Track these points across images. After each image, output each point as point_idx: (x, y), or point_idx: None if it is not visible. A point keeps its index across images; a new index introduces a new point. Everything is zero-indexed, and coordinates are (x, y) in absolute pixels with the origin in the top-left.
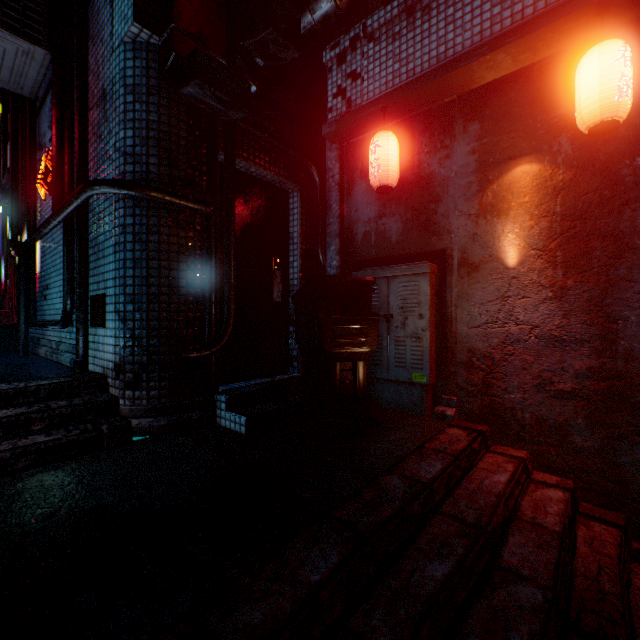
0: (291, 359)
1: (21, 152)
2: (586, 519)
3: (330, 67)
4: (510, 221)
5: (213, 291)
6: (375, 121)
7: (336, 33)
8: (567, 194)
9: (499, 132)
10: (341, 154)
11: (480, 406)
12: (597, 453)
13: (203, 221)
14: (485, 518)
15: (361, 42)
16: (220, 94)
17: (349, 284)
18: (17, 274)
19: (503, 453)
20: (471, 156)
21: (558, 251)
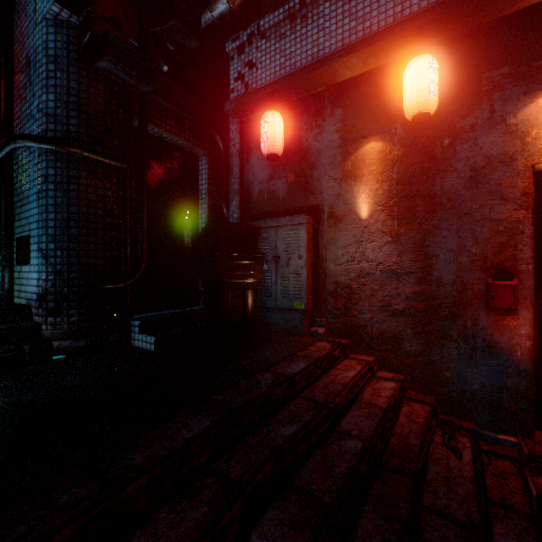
0: (200, 294)
1: None
2: (410, 401)
3: (232, 56)
4: (363, 184)
5: (128, 234)
6: (266, 102)
7: (237, 29)
8: (400, 165)
9: (356, 117)
10: (241, 127)
11: (343, 325)
12: (419, 354)
13: (119, 175)
14: (331, 398)
15: (256, 38)
16: (130, 70)
17: (240, 229)
18: None
19: (357, 358)
20: (337, 134)
21: (395, 207)
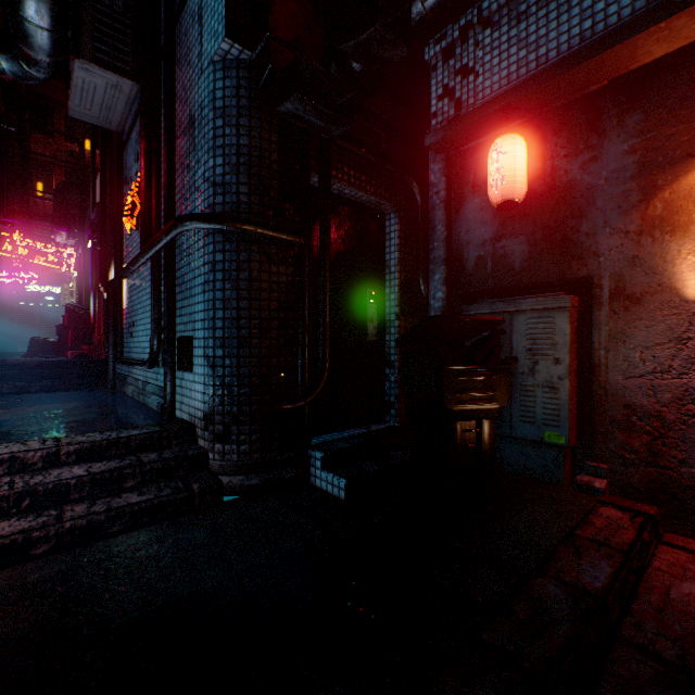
0: (387, 405)
1: (108, 187)
2: None
3: (434, 64)
4: (691, 239)
5: (306, 332)
6: (493, 123)
7: (441, 24)
8: None
9: (673, 122)
10: (447, 166)
11: (643, 479)
12: None
13: (295, 253)
14: (691, 657)
15: (474, 30)
16: (322, 108)
17: (470, 325)
18: (105, 309)
19: (684, 547)
20: (629, 156)
21: None
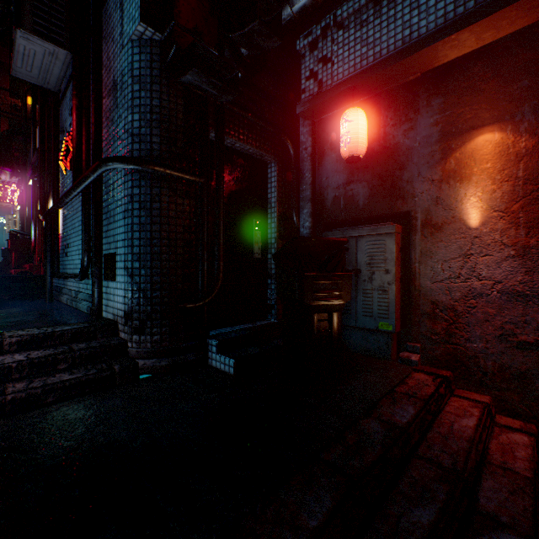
0: (269, 307)
1: (47, 135)
2: None
3: (303, 54)
4: (472, 185)
5: (205, 250)
6: (344, 99)
7: (308, 24)
8: (530, 160)
9: (461, 105)
10: (313, 129)
11: (443, 353)
12: None
13: (197, 190)
14: (460, 463)
15: (331, 30)
16: (214, 80)
17: (324, 244)
18: (44, 234)
19: (467, 397)
20: (434, 127)
21: (520, 213)
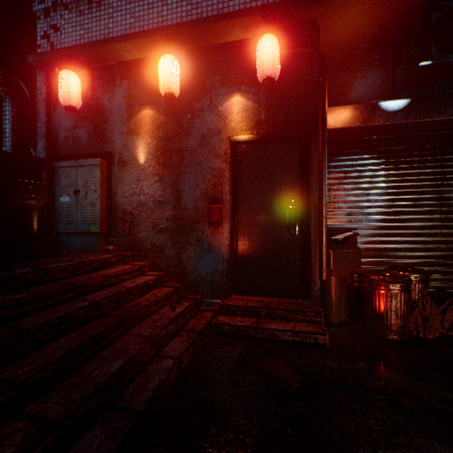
0: None
1: None
2: (164, 287)
3: (39, 16)
4: (142, 139)
5: None
6: (68, 63)
7: None
8: (164, 128)
9: (137, 89)
10: (48, 80)
11: (128, 242)
12: (175, 257)
13: None
14: (81, 281)
15: (60, 7)
16: None
17: (26, 161)
18: None
19: (133, 264)
20: (124, 99)
21: (161, 157)
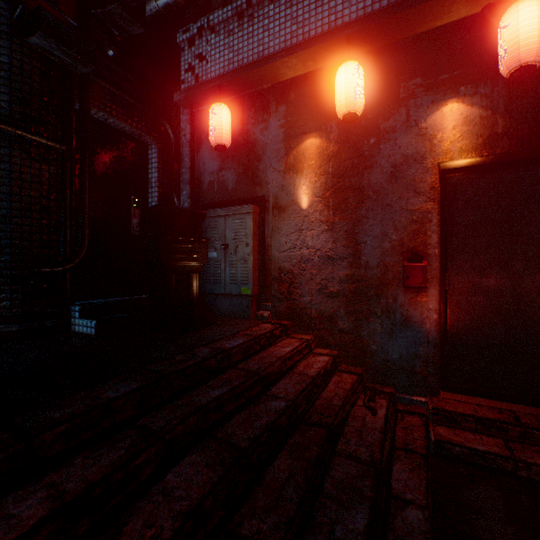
0: None
1: None
2: (341, 373)
3: (183, 47)
4: (304, 177)
5: (68, 218)
6: (215, 95)
7: (188, 21)
8: (335, 160)
9: (297, 114)
10: (192, 118)
11: (286, 308)
12: (351, 331)
13: (58, 157)
14: (263, 368)
15: (206, 32)
16: (65, 48)
17: (185, 215)
18: None
19: (297, 337)
20: (281, 129)
21: (330, 198)
